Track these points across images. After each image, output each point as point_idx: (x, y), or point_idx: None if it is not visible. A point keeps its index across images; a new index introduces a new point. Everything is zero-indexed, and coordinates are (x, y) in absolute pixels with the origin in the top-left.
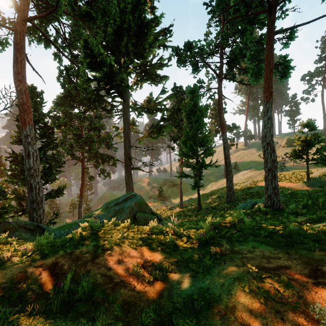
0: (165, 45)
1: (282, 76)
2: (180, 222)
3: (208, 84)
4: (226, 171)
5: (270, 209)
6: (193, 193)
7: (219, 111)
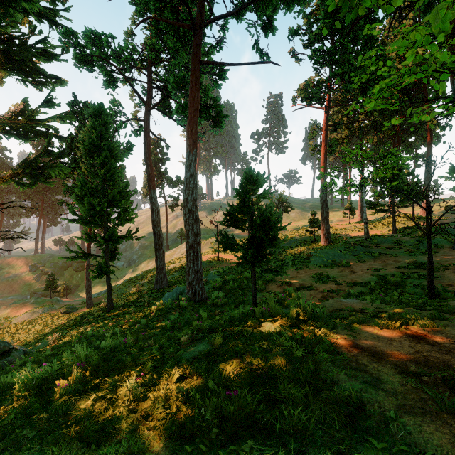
0: (54, 20)
1: (215, 123)
2: (52, 348)
3: (135, 112)
4: (156, 245)
5: (190, 302)
6: (119, 276)
7: (145, 156)
